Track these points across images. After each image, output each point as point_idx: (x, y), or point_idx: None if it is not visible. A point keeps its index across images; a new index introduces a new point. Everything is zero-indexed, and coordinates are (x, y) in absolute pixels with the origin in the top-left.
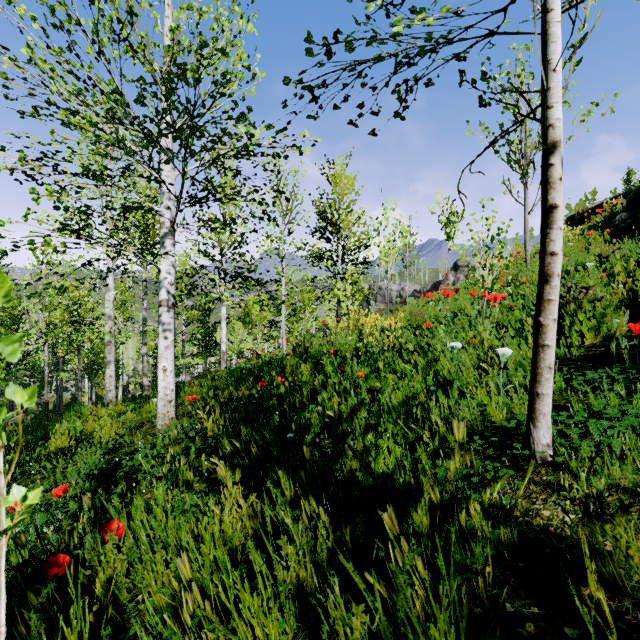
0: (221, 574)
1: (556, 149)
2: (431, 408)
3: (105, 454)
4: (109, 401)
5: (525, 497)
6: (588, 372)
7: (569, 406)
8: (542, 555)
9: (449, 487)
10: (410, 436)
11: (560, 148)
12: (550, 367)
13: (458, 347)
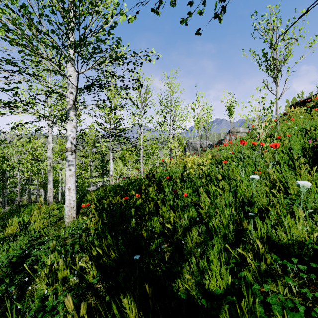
0: None
1: None
2: (248, 229)
3: (31, 240)
4: (49, 202)
5: None
6: None
7: None
8: None
9: None
10: (236, 257)
11: None
12: None
13: (256, 178)
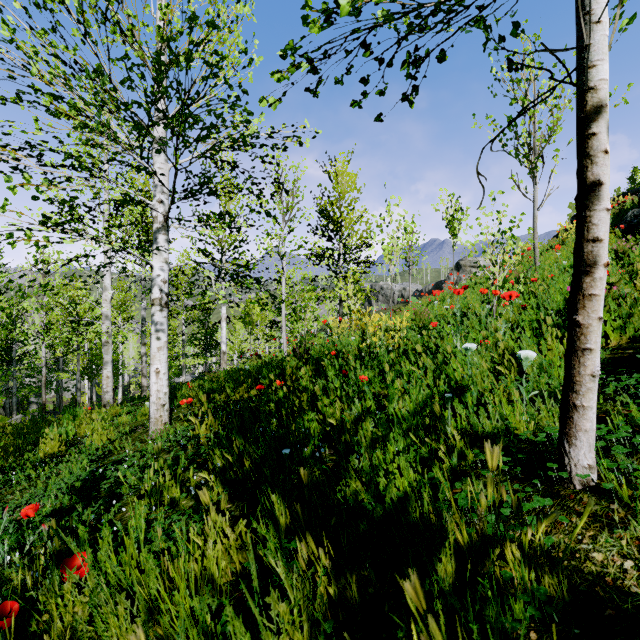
0: (198, 631)
1: (599, 117)
2: (446, 419)
3: (93, 462)
4: (106, 402)
5: (568, 533)
6: (622, 378)
7: (608, 419)
8: (603, 618)
9: (479, 525)
10: (423, 452)
11: (604, 115)
12: (592, 374)
13: (472, 349)
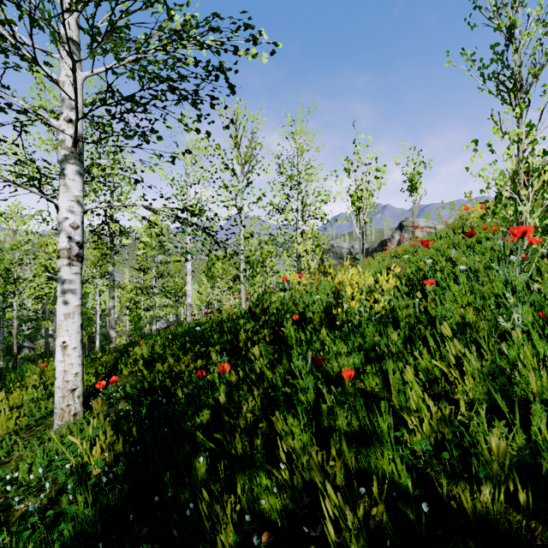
0: None
1: None
2: None
3: None
4: None
5: None
6: None
7: None
8: None
9: None
10: None
11: None
12: None
13: None
